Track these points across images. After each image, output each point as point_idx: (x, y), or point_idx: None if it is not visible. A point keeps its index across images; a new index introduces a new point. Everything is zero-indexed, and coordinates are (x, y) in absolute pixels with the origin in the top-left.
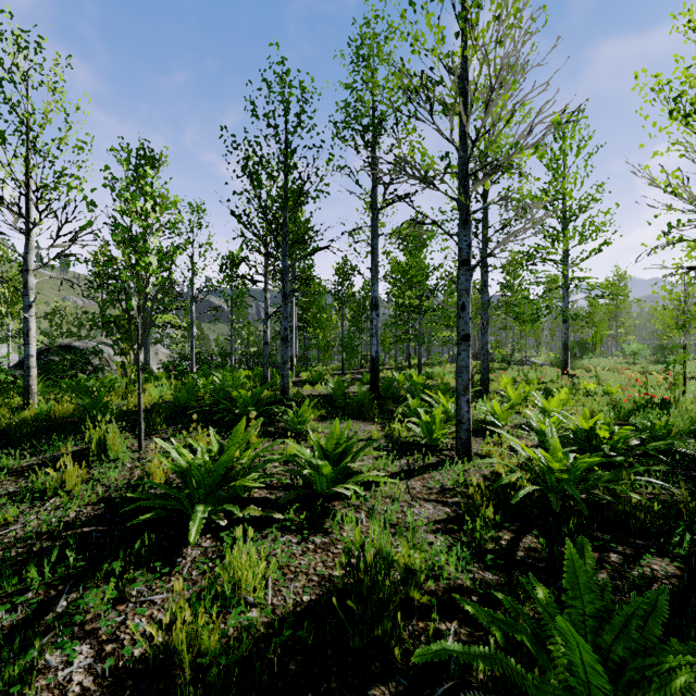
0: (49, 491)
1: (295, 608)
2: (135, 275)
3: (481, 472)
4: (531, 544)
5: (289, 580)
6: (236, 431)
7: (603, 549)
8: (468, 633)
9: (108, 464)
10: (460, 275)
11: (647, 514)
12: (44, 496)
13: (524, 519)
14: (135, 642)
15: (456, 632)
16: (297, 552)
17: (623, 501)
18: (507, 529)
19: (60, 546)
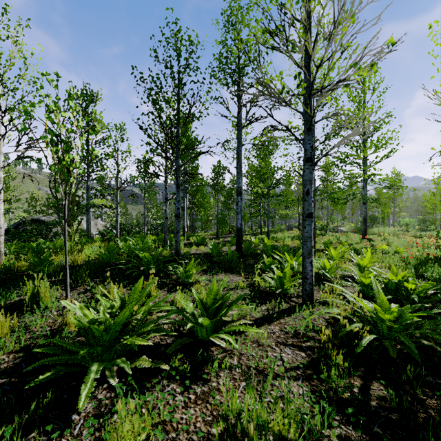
0: None
1: None
2: (61, 168)
3: (322, 317)
4: (379, 391)
5: (171, 440)
6: (135, 289)
7: (440, 397)
8: None
9: (39, 313)
10: (305, 169)
11: None
12: None
13: (366, 363)
14: None
15: None
16: (180, 404)
17: None
18: (355, 374)
19: None
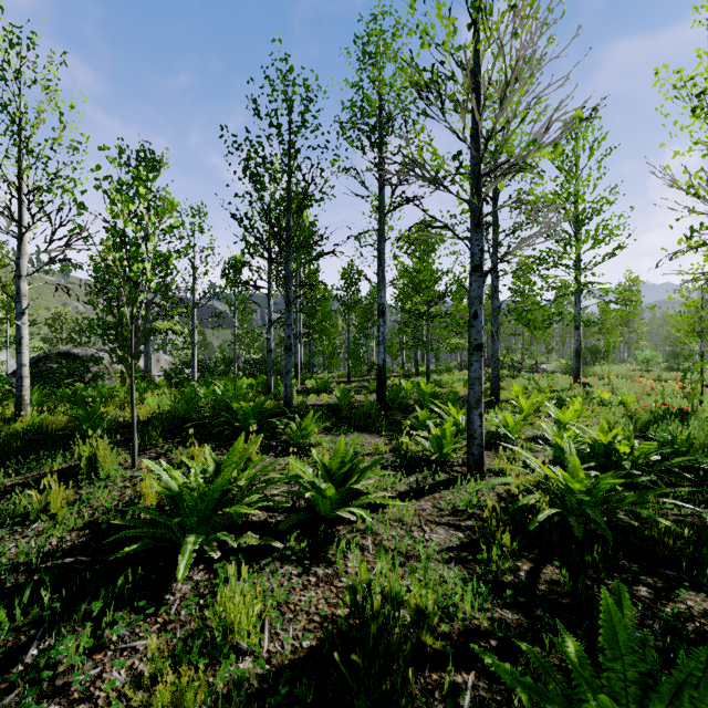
0: (32, 514)
1: (292, 661)
2: (127, 282)
3: (494, 491)
4: (552, 575)
5: (288, 620)
6: (234, 449)
7: (630, 581)
8: (487, 687)
9: (98, 483)
10: (472, 282)
11: (676, 541)
12: (26, 520)
13: (543, 545)
14: (111, 701)
15: (474, 686)
16: (297, 587)
17: (650, 526)
18: (525, 557)
19: (37, 581)
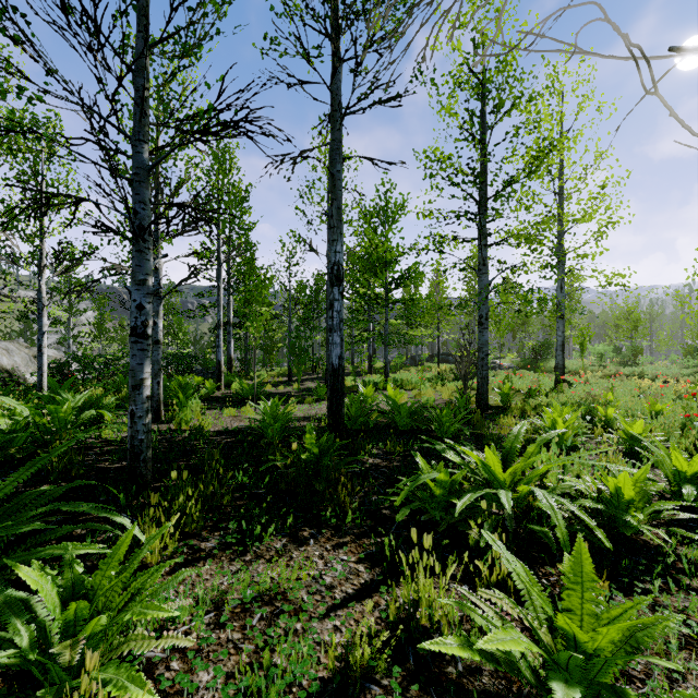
0: None
1: None
2: None
3: None
4: None
5: None
6: None
7: None
8: None
9: None
10: None
11: None
12: None
13: None
14: None
15: None
16: None
17: None
18: None
19: None
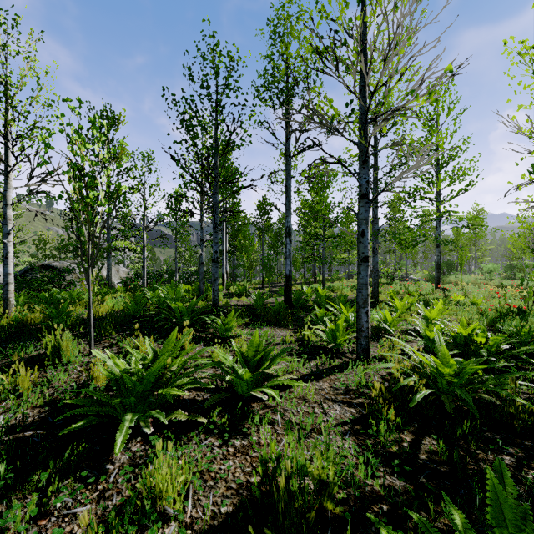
0: (3, 393)
1: (210, 531)
2: (85, 206)
3: (379, 373)
4: (430, 446)
5: (209, 487)
6: (169, 340)
7: (495, 451)
8: None
9: (61, 368)
10: (360, 207)
11: (531, 416)
12: None
13: (421, 419)
14: None
15: None
16: (218, 456)
17: (508, 403)
18: (407, 430)
19: None
